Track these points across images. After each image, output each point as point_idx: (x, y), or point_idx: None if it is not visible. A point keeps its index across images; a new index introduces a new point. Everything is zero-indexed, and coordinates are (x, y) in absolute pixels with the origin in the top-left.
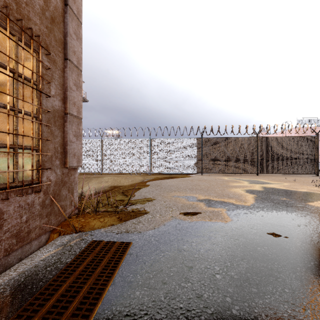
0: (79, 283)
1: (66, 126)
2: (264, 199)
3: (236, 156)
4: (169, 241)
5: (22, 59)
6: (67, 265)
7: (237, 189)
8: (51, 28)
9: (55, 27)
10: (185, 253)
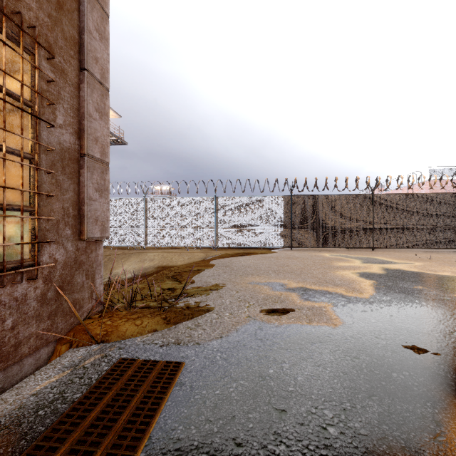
0: (88, 445)
1: (83, 175)
2: (389, 287)
3: (341, 222)
4: (246, 360)
5: (13, 70)
6: (72, 407)
7: (346, 271)
8: (57, 18)
9: (64, 17)
10: (272, 384)
